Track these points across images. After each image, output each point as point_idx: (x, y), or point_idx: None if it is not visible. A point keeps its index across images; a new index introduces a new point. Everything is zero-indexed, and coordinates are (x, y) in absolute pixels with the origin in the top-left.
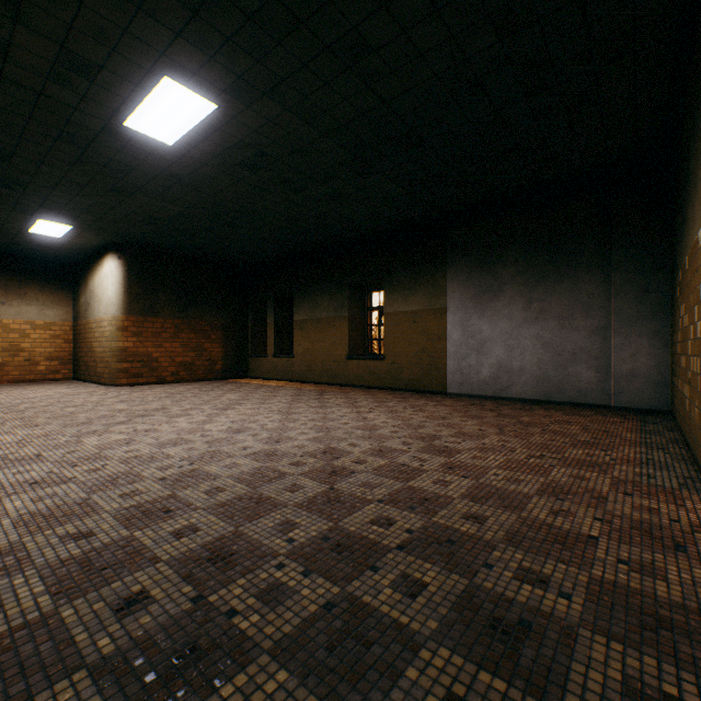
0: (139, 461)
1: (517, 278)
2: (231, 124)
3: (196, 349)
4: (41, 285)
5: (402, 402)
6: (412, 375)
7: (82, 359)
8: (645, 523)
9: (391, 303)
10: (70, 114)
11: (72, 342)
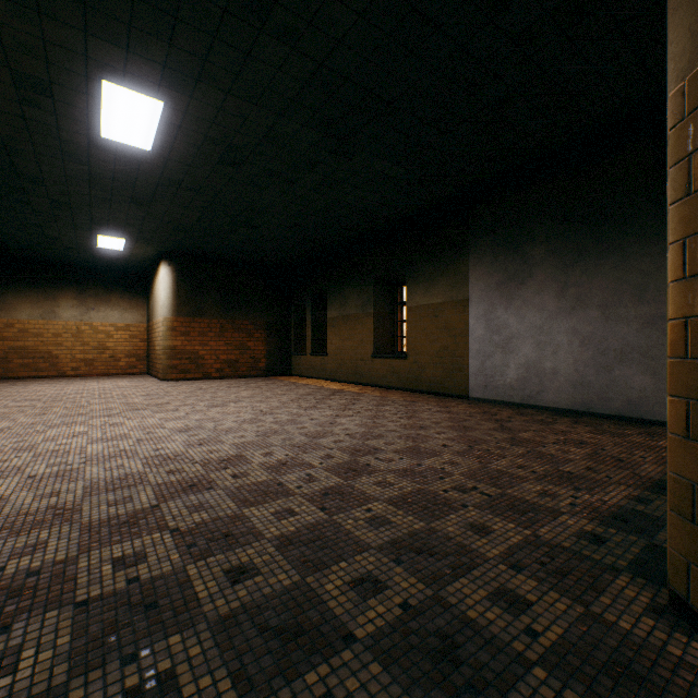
0: (50, 455)
1: (549, 259)
2: (187, 119)
3: (240, 348)
4: (122, 292)
5: (403, 406)
6: (433, 375)
7: (151, 356)
8: (475, 627)
9: (413, 297)
10: (57, 134)
11: (147, 341)
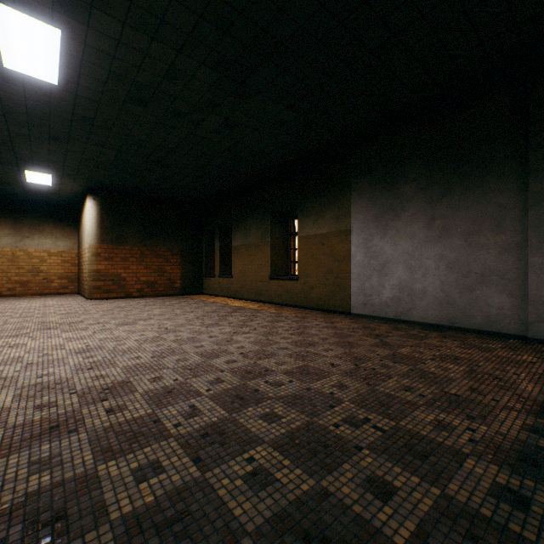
0: None
1: (419, 195)
2: (88, 51)
3: (158, 271)
4: (54, 223)
5: (295, 322)
6: (321, 295)
7: (80, 278)
8: None
9: (303, 228)
10: None
11: (77, 265)
